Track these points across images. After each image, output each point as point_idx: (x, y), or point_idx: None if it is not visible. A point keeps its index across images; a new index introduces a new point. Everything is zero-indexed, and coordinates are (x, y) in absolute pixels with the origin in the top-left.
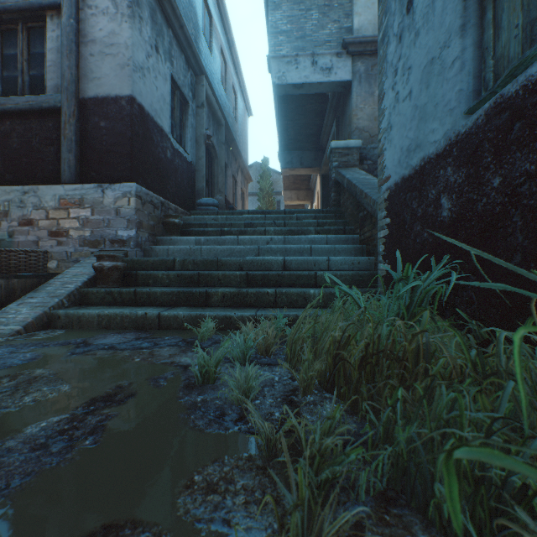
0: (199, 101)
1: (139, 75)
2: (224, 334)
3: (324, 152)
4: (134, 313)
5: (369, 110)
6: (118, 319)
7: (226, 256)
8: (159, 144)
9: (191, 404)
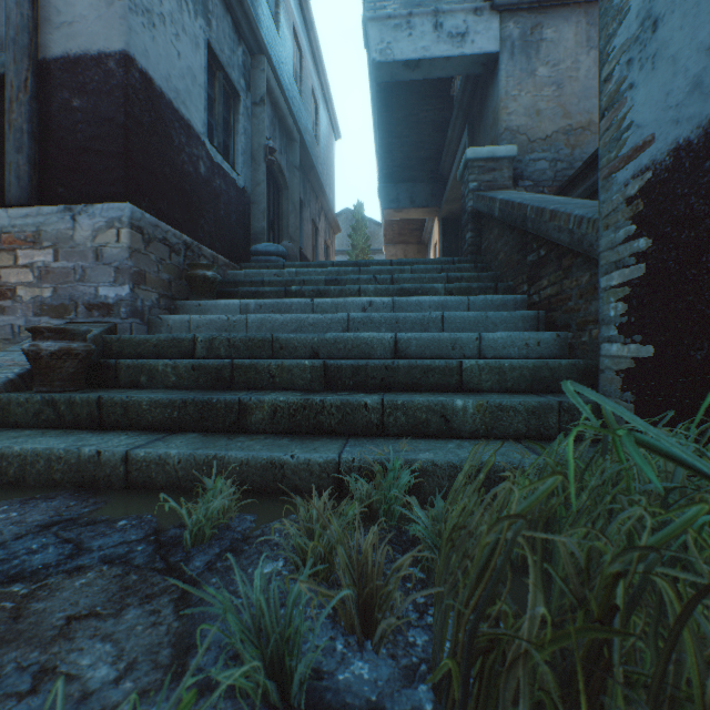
0: (256, 95)
1: (143, 22)
2: (263, 509)
3: (445, 184)
4: (74, 451)
5: (527, 99)
6: (41, 464)
7: (291, 332)
8: (183, 148)
9: None
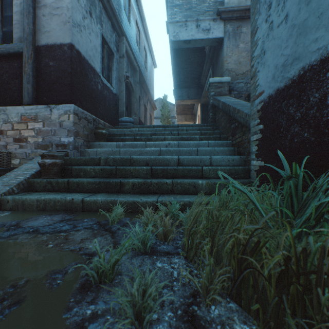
0: (121, 54)
1: (77, 30)
2: (132, 216)
3: (203, 89)
4: (64, 198)
5: (235, 57)
6: (52, 203)
7: (137, 155)
8: (92, 79)
9: (76, 324)
